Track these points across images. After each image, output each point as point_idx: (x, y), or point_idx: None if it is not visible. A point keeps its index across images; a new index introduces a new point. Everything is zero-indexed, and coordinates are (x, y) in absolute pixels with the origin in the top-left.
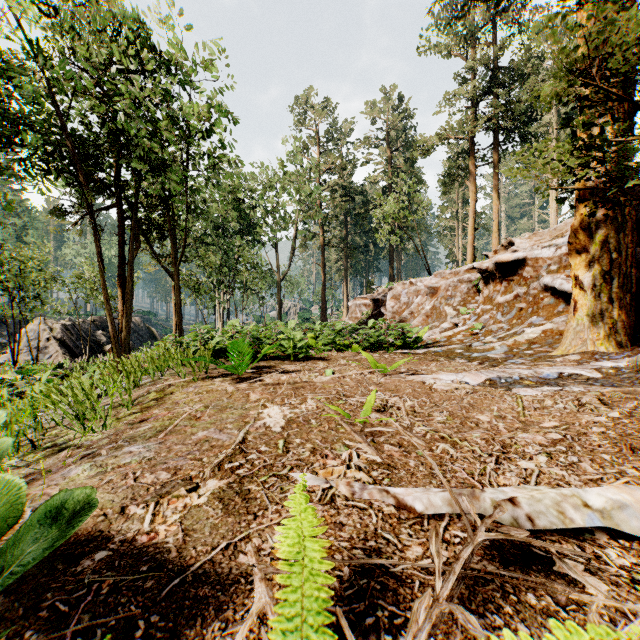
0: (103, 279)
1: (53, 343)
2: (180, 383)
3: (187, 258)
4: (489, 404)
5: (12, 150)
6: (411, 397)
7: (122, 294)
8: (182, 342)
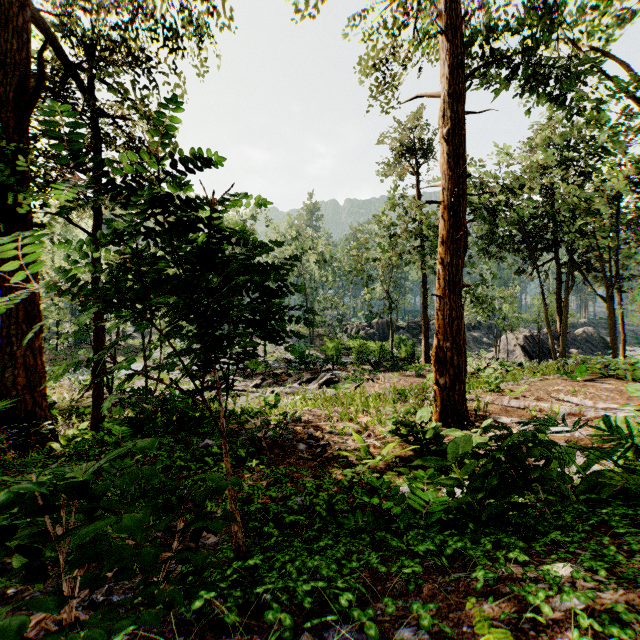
0: (545, 311)
1: (517, 348)
2: (550, 379)
3: (633, 276)
4: (638, 401)
5: (496, 247)
6: (616, 395)
7: (559, 320)
8: (566, 362)
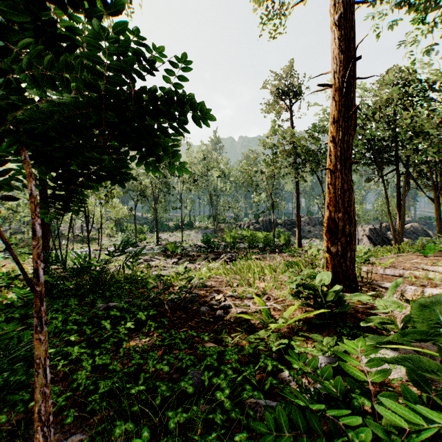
0: (388, 208)
1: (364, 237)
2: (403, 255)
3: None
4: None
5: None
6: None
7: (398, 215)
8: (413, 243)
